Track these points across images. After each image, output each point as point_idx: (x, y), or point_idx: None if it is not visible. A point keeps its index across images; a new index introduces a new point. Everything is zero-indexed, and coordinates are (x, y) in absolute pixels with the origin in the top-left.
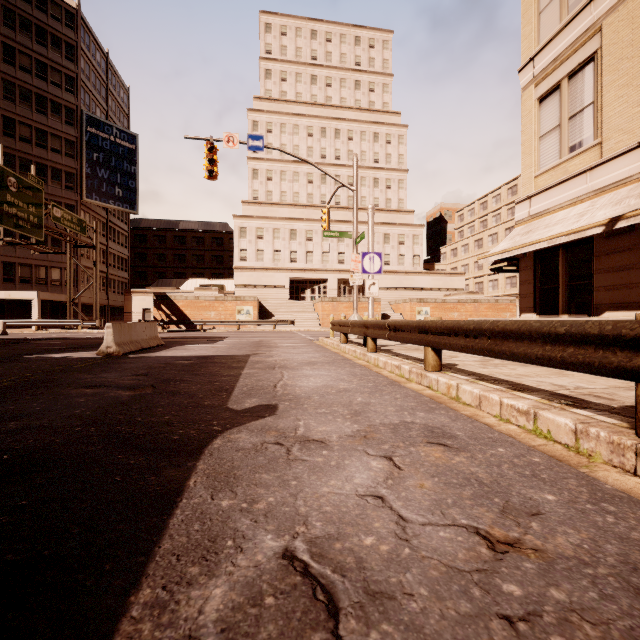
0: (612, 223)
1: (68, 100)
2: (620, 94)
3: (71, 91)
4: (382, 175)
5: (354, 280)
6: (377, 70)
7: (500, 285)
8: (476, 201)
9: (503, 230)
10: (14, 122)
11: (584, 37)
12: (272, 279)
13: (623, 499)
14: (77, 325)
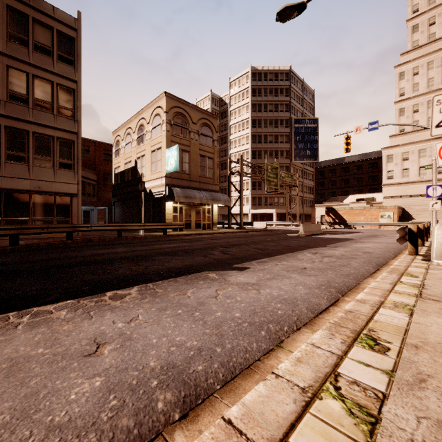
0: None
1: (286, 116)
2: None
3: (287, 111)
4: None
5: None
6: None
7: None
8: None
9: None
10: (267, 136)
11: None
12: (417, 190)
13: (378, 258)
14: (290, 224)
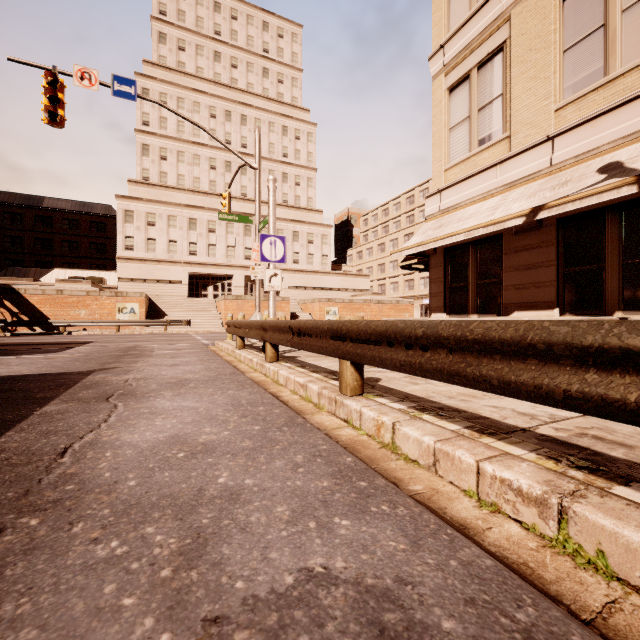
0: (533, 213)
1: None
2: (528, 86)
3: None
4: (291, 171)
5: (256, 273)
6: (286, 62)
7: (400, 287)
8: (379, 207)
9: (402, 236)
10: None
11: (493, 26)
12: (167, 273)
13: None
14: None
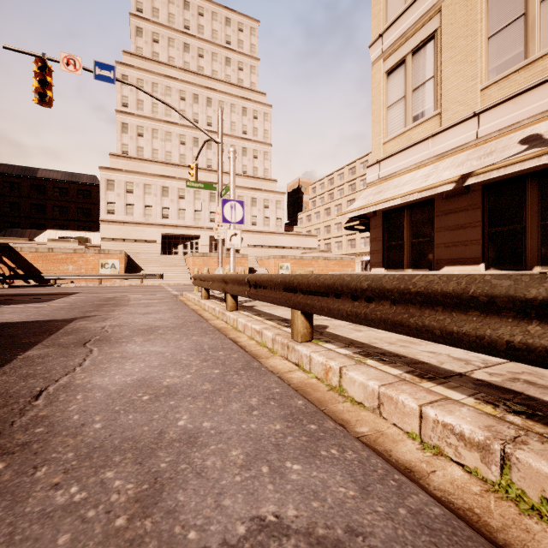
0: (462, 180)
1: None
2: (457, 69)
3: None
4: (250, 146)
5: (219, 233)
6: (246, 52)
7: (343, 246)
8: (325, 177)
9: (346, 202)
10: None
11: (426, 17)
12: (143, 234)
13: None
14: None
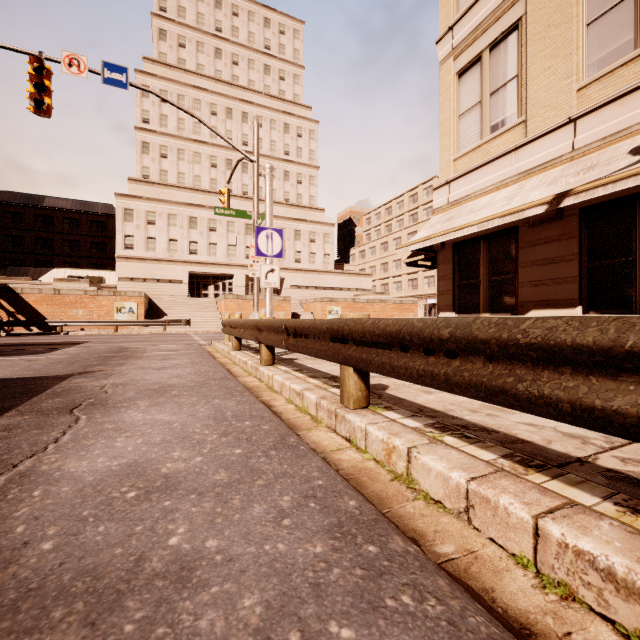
0: (557, 200)
1: None
2: (547, 66)
3: None
4: (293, 169)
5: (254, 271)
6: (288, 58)
7: (403, 287)
8: (382, 206)
9: (406, 235)
10: None
11: (507, 3)
12: (167, 272)
13: None
14: None
